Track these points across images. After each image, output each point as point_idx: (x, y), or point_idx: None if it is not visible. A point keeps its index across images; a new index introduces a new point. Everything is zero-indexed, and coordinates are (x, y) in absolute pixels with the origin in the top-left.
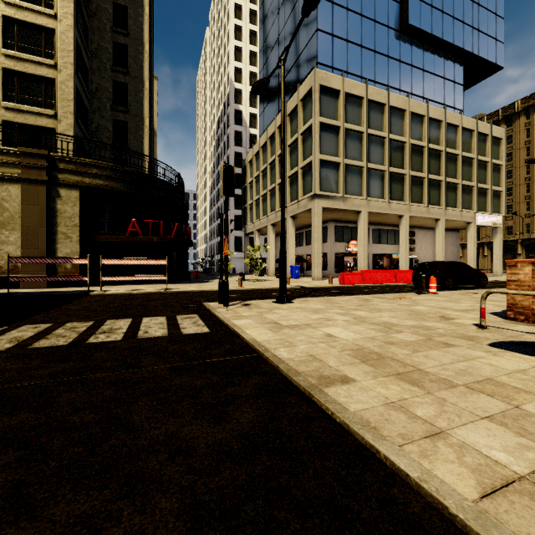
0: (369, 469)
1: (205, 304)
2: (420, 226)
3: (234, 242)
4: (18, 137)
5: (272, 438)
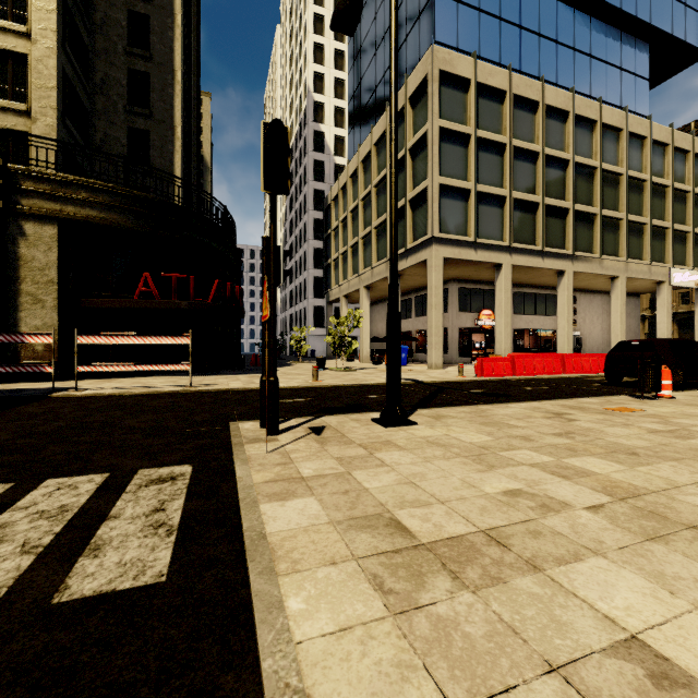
0: None
1: (230, 428)
2: (582, 289)
3: (313, 315)
4: None
5: None
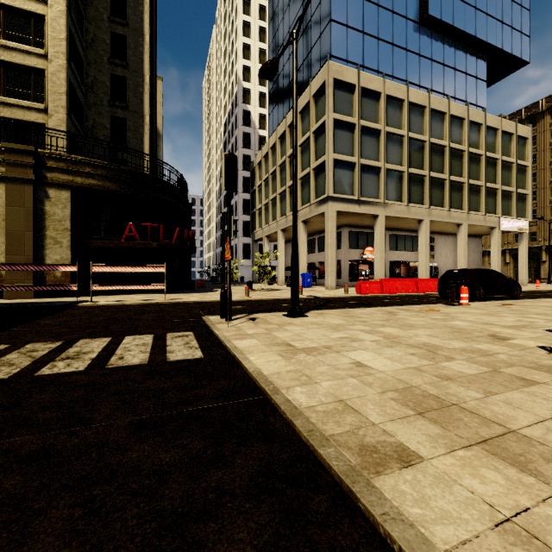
0: None
1: (204, 318)
2: (439, 232)
3: (242, 249)
4: (5, 133)
5: None
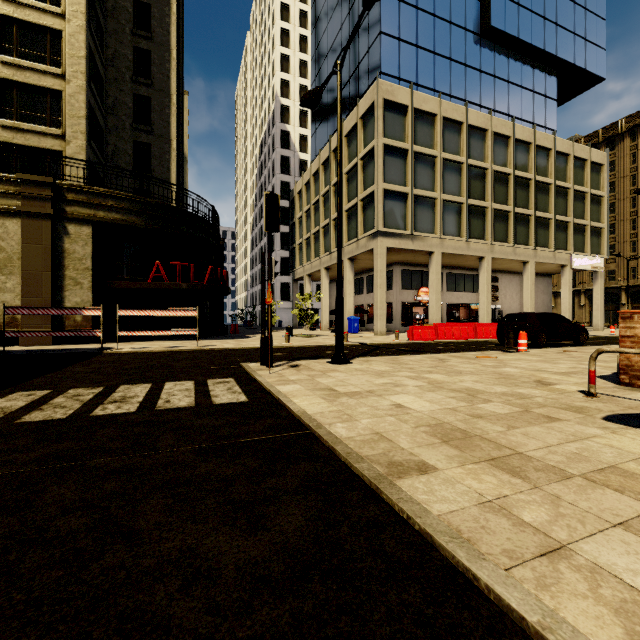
0: (465, 606)
1: (243, 365)
2: (504, 271)
3: (280, 290)
4: (18, 162)
5: (327, 555)
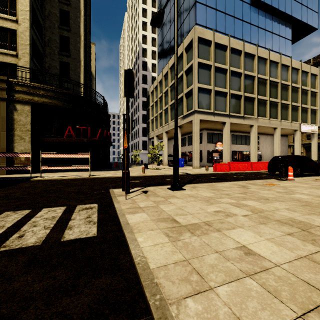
0: None
1: (110, 191)
2: (262, 133)
3: (142, 144)
4: None
5: None
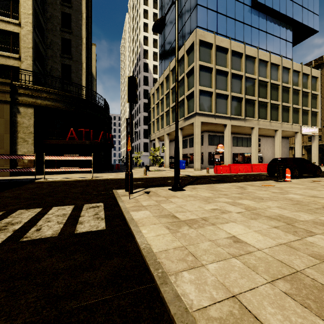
0: None
1: (114, 192)
2: (263, 135)
3: (143, 146)
4: None
5: None
